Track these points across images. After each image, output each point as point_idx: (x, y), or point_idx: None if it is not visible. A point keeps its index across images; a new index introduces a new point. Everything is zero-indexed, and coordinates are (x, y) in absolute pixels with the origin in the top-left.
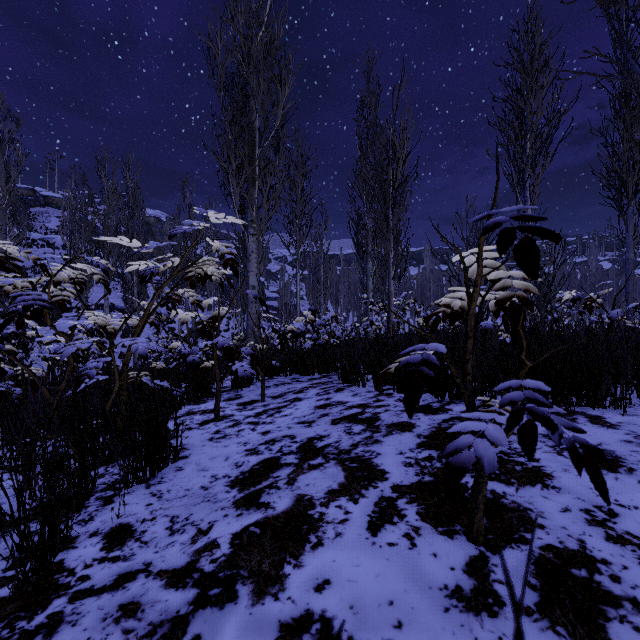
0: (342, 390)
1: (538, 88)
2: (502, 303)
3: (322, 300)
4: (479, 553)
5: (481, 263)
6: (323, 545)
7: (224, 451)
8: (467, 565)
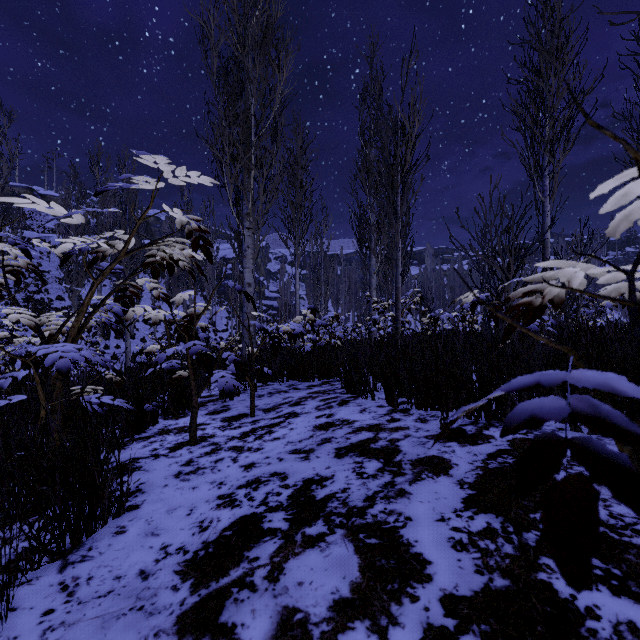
0: (347, 403)
1: (559, 66)
2: None
3: (322, 300)
4: None
5: None
6: None
7: (190, 497)
8: None
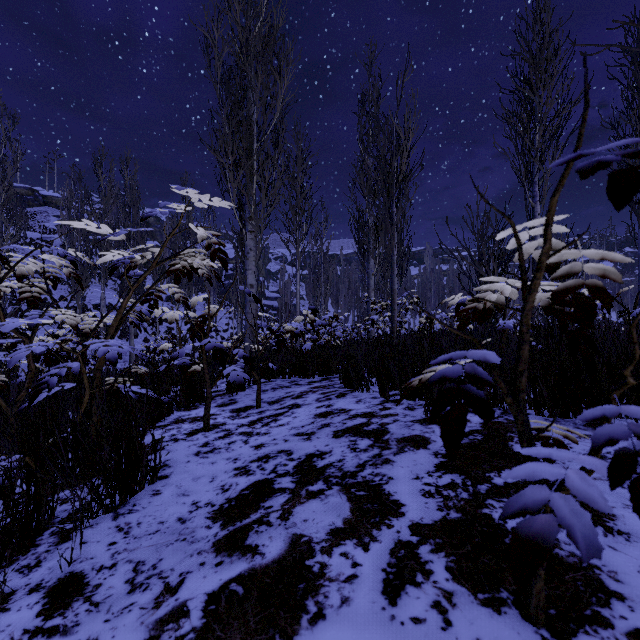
0: (344, 395)
1: (548, 78)
2: (562, 295)
3: (322, 300)
4: None
5: (550, 236)
6: (325, 618)
7: (210, 469)
8: None
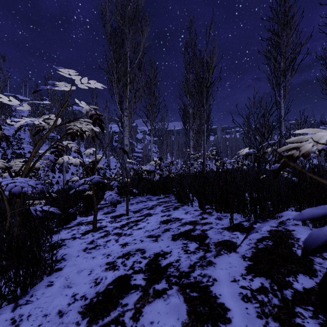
0: (178, 208)
1: (288, 31)
2: None
3: (165, 153)
4: None
5: None
6: None
7: (91, 263)
8: None
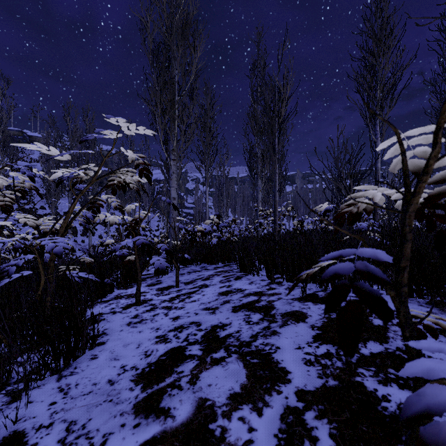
0: (240, 278)
1: (386, 49)
2: (435, 199)
3: (224, 209)
4: None
5: (441, 140)
6: None
7: (138, 337)
8: None
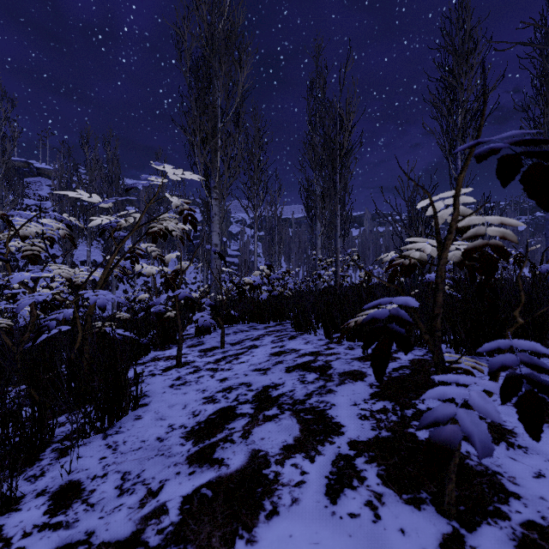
0: (295, 338)
1: (468, 68)
2: (471, 253)
3: (276, 257)
4: (452, 530)
5: (458, 205)
6: (278, 514)
7: (183, 398)
8: (441, 547)
